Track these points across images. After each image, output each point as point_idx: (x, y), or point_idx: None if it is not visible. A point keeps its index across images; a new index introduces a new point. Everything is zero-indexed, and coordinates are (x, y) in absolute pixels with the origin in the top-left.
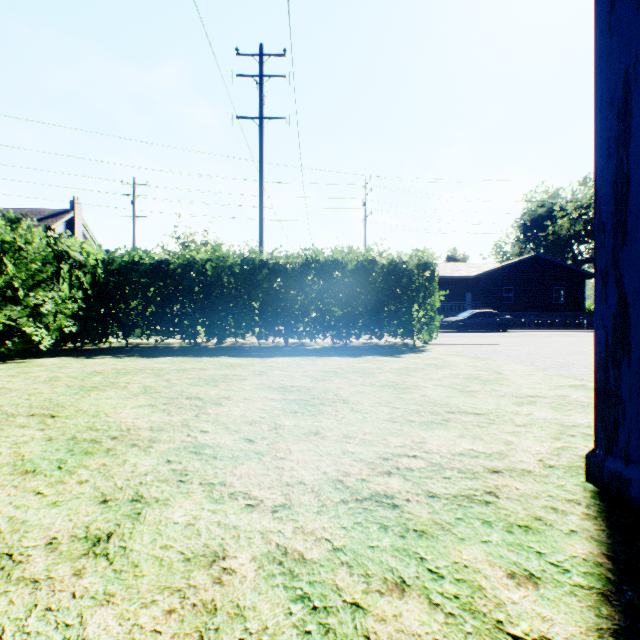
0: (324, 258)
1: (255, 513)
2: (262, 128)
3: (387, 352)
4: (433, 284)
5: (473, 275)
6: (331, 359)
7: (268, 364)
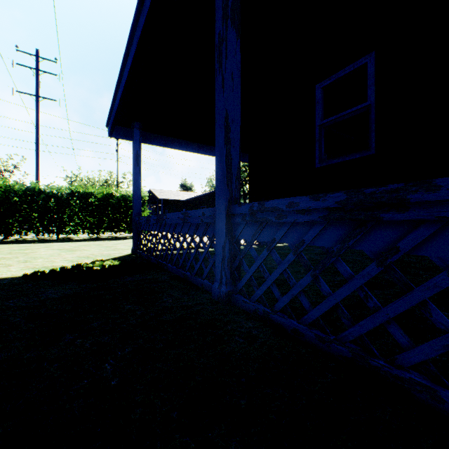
0: (84, 190)
1: (58, 259)
2: (38, 103)
3: (118, 239)
4: (144, 207)
5: (186, 199)
6: (85, 242)
7: (49, 245)
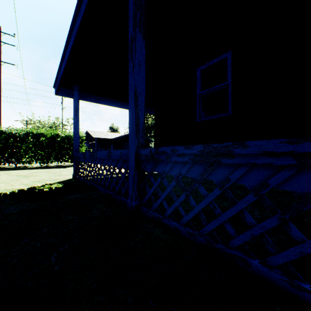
0: (36, 132)
1: (16, 183)
2: (0, 66)
3: (63, 167)
4: (82, 144)
5: (113, 138)
6: (38, 170)
7: (9, 172)
